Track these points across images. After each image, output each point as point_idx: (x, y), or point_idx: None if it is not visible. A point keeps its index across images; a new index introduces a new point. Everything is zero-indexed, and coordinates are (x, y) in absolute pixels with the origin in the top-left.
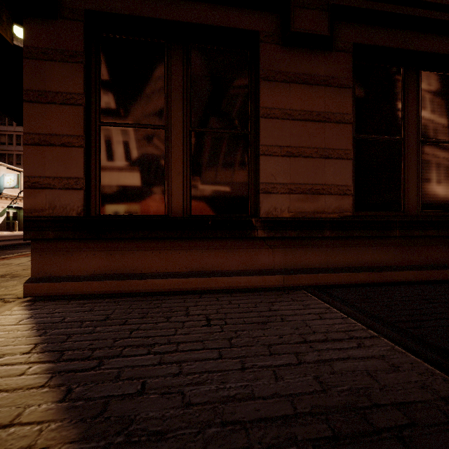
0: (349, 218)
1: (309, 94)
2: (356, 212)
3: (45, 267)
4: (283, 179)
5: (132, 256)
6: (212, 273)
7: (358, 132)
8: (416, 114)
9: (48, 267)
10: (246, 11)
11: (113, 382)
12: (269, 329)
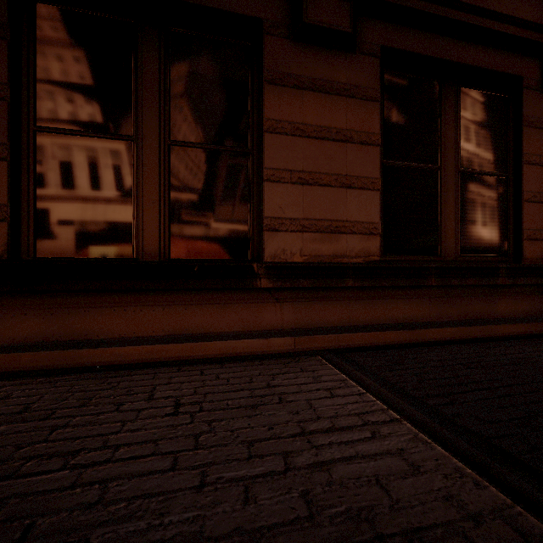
0: (376, 264)
1: (326, 105)
2: (385, 256)
3: None
4: (293, 213)
5: (83, 315)
6: (200, 337)
7: (388, 157)
8: (454, 139)
9: None
10: None
11: None
12: (258, 416)
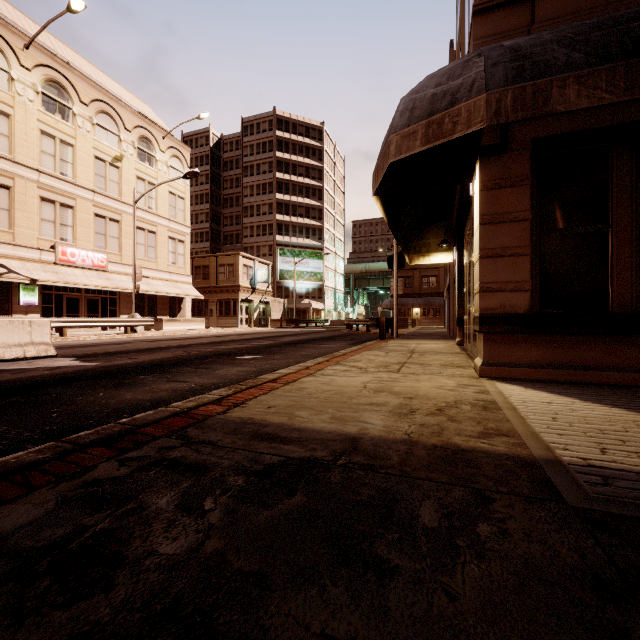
0: None
1: None
2: None
3: (493, 355)
4: None
5: (574, 349)
6: None
7: None
8: None
9: (496, 355)
10: None
11: None
12: None
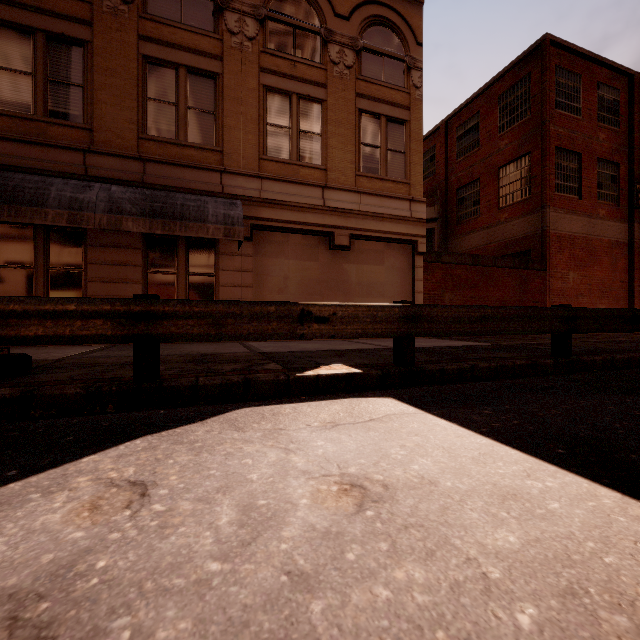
0: None
1: (116, 252)
2: None
3: None
4: (101, 293)
5: None
6: None
7: (150, 270)
8: (185, 261)
9: None
10: None
11: None
12: (58, 349)
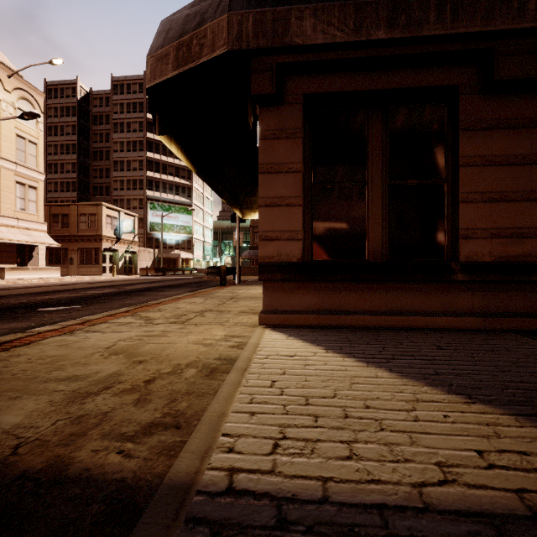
0: None
1: (512, 138)
2: None
3: (272, 302)
4: (483, 224)
5: (339, 295)
6: (411, 313)
7: None
8: None
9: (274, 302)
10: (445, 68)
11: (412, 369)
12: (501, 354)
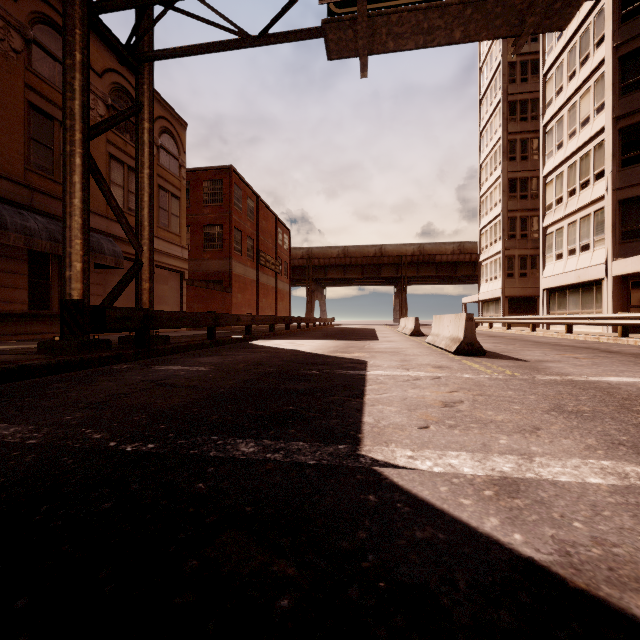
0: (26, 313)
1: (7, 262)
2: (30, 311)
3: None
4: None
5: None
6: None
7: (31, 278)
8: (57, 273)
9: None
10: None
11: None
12: (3, 343)
